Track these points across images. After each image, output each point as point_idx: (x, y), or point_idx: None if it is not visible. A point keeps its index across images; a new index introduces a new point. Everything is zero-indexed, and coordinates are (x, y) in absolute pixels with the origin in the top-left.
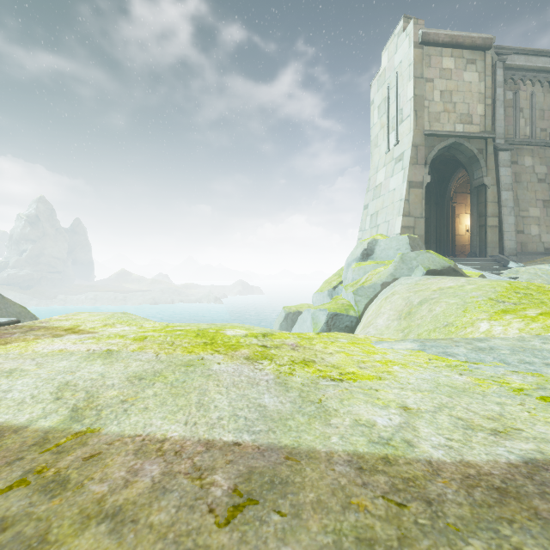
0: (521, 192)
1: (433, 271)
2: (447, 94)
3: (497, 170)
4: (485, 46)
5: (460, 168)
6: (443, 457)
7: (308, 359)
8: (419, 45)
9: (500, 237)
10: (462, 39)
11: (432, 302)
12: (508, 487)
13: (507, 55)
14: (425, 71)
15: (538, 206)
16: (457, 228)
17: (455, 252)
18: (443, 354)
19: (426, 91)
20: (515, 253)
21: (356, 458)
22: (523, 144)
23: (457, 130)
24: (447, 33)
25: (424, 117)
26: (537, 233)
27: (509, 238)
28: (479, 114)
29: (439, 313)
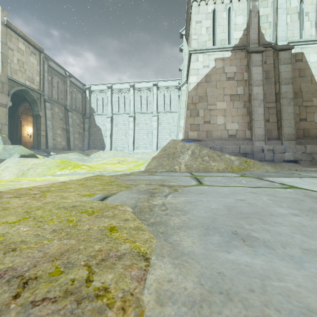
0: (54, 122)
1: (24, 155)
2: (21, 62)
3: (45, 110)
4: (41, 51)
5: (25, 101)
6: (77, 179)
7: (32, 179)
8: (5, 25)
9: (47, 141)
10: (30, 40)
11: (35, 168)
12: (85, 178)
13: (49, 60)
14: (9, 42)
15: (60, 130)
16: (23, 132)
17: (22, 145)
18: (60, 176)
19: (9, 54)
20: (52, 148)
21: (69, 180)
22: (55, 102)
23: (27, 83)
24: (22, 31)
25: (8, 68)
26: (60, 140)
27: (50, 142)
28: (38, 81)
29: (40, 171)
